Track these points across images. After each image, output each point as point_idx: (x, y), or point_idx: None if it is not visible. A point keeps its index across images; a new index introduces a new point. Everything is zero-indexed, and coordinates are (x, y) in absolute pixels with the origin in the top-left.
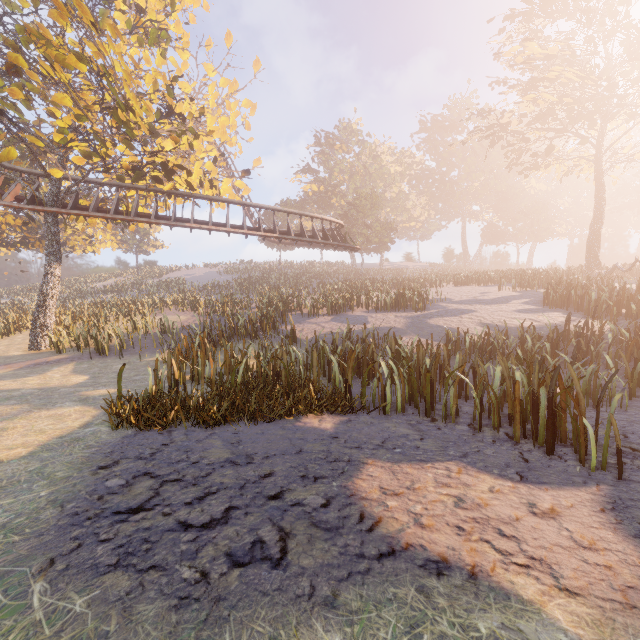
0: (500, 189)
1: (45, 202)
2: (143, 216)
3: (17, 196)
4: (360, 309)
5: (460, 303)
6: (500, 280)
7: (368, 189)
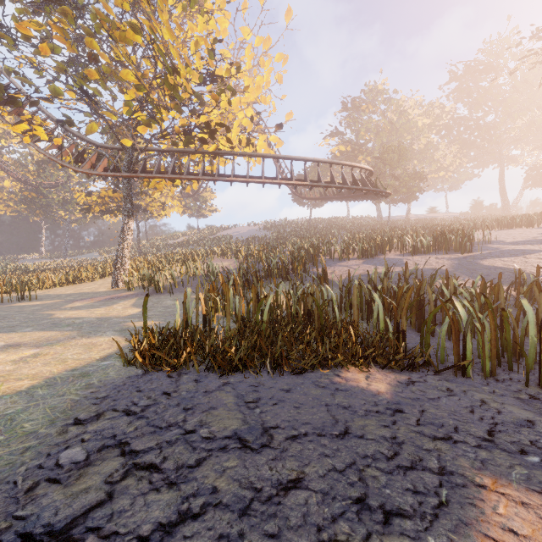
0: None
1: (122, 170)
2: (193, 175)
3: (105, 168)
4: (392, 253)
5: (516, 244)
6: None
7: (394, 143)
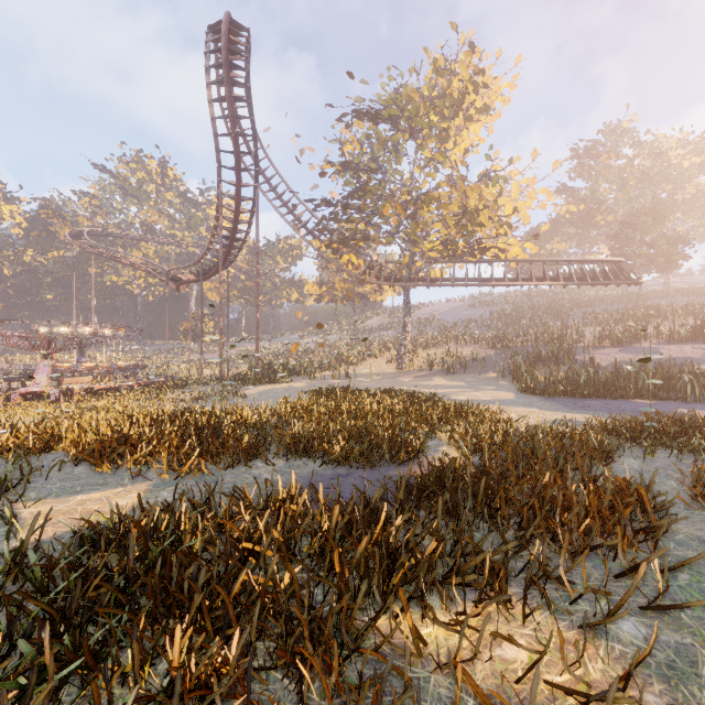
0: None
1: (403, 280)
2: (458, 280)
3: (385, 277)
4: (648, 341)
5: None
6: None
7: (647, 198)
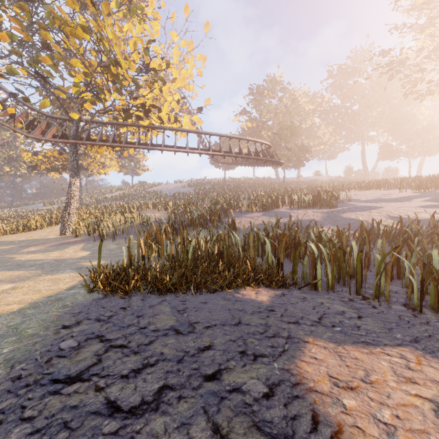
0: (394, 116)
1: (69, 137)
2: (130, 144)
3: (54, 134)
4: (284, 207)
5: (367, 202)
6: (400, 184)
7: (288, 123)
